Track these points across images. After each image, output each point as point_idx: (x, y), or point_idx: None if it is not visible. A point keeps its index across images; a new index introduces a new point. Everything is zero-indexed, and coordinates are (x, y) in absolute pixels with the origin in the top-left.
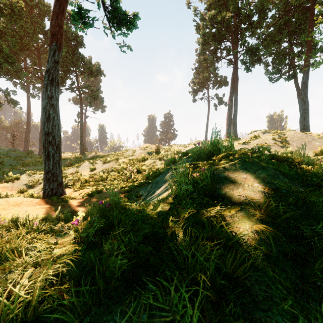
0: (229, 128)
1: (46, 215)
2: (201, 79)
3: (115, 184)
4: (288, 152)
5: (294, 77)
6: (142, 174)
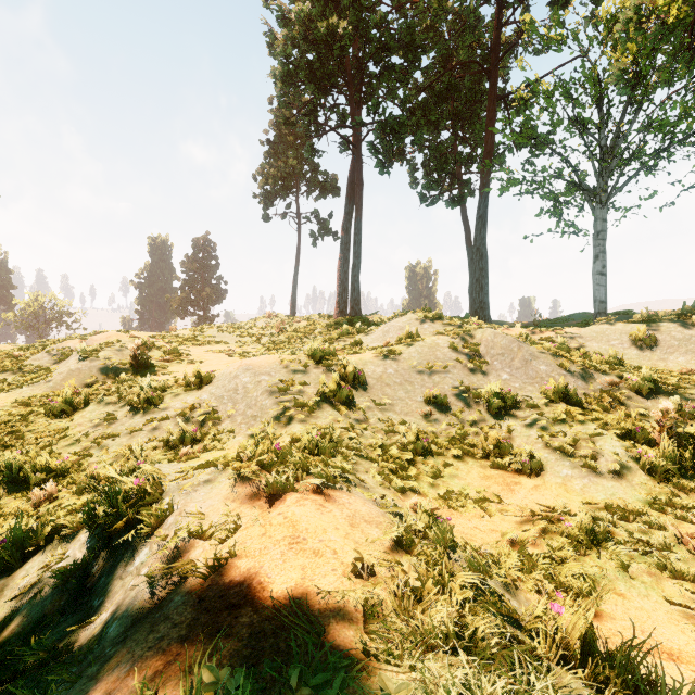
0: (344, 292)
1: None
2: (282, 171)
3: None
4: (493, 391)
5: (462, 203)
6: (29, 496)
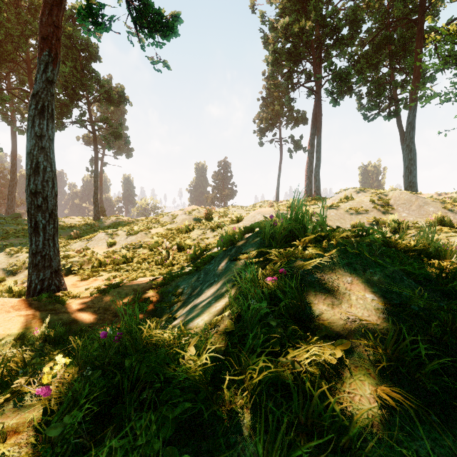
0: (310, 183)
1: (26, 329)
2: (271, 114)
3: (145, 269)
4: (392, 220)
5: (397, 116)
6: (186, 252)
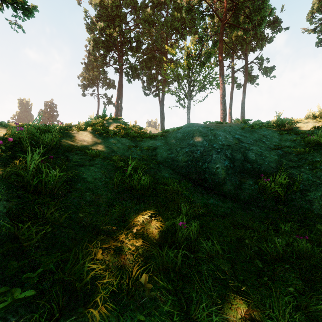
0: None
1: None
2: (91, 76)
3: None
4: None
5: (158, 96)
6: None
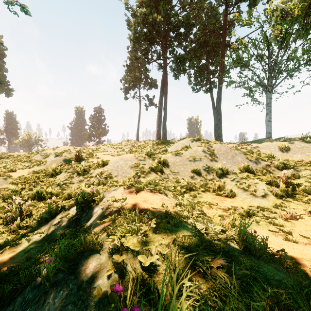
0: (159, 130)
1: None
2: (133, 78)
3: None
4: (218, 167)
5: (211, 91)
6: (46, 202)
